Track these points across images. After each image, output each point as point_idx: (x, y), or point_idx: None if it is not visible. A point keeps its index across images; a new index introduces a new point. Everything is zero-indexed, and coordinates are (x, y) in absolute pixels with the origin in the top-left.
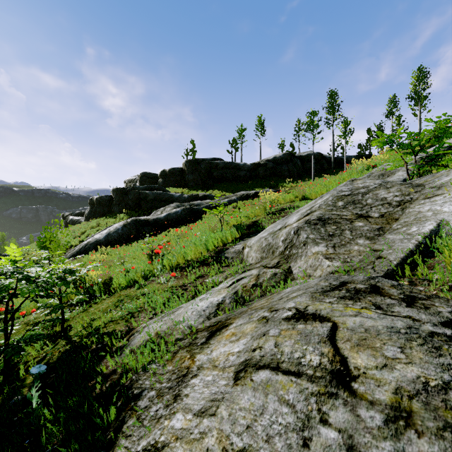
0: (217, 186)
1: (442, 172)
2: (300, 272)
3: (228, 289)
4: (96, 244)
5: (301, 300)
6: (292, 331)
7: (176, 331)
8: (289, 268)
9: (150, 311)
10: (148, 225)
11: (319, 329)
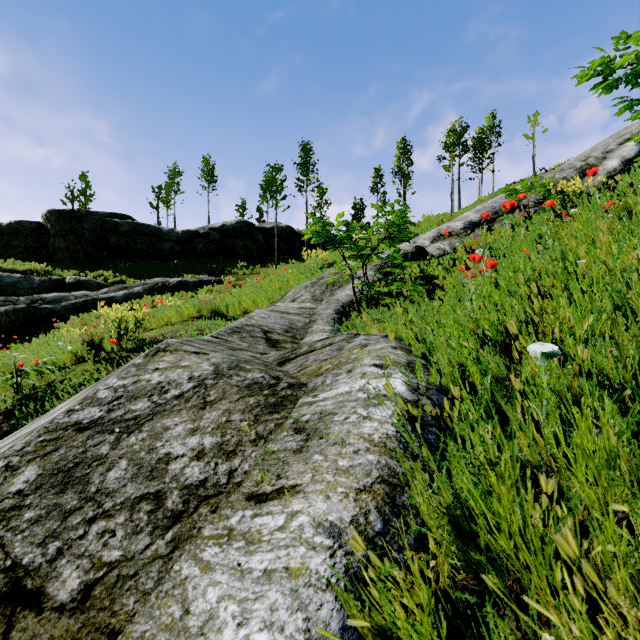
0: (117, 264)
1: (355, 345)
2: None
3: None
4: None
5: None
6: None
7: None
8: None
9: None
10: None
11: None
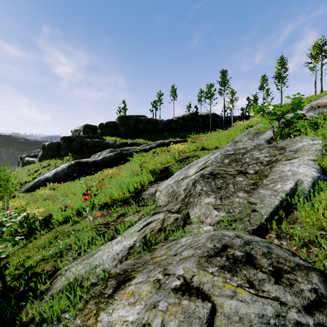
0: (142, 136)
1: (297, 138)
2: (195, 218)
3: (139, 233)
4: (46, 181)
5: (189, 266)
6: (178, 308)
7: (93, 275)
8: (188, 214)
9: (76, 249)
10: (88, 166)
11: (200, 310)
